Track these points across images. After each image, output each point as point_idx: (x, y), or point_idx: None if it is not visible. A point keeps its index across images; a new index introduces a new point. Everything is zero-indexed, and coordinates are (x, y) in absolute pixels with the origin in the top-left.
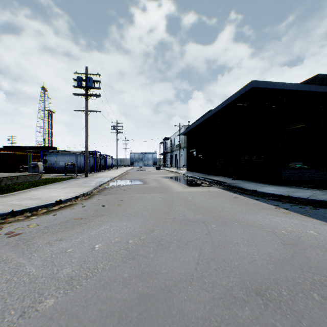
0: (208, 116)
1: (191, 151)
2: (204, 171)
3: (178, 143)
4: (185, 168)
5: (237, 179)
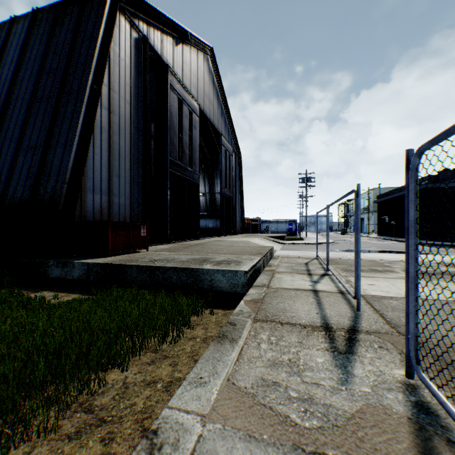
0: (397, 195)
1: (383, 217)
2: (395, 236)
3: (364, 206)
4: (374, 234)
5: (421, 240)
